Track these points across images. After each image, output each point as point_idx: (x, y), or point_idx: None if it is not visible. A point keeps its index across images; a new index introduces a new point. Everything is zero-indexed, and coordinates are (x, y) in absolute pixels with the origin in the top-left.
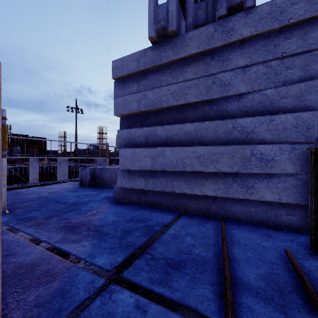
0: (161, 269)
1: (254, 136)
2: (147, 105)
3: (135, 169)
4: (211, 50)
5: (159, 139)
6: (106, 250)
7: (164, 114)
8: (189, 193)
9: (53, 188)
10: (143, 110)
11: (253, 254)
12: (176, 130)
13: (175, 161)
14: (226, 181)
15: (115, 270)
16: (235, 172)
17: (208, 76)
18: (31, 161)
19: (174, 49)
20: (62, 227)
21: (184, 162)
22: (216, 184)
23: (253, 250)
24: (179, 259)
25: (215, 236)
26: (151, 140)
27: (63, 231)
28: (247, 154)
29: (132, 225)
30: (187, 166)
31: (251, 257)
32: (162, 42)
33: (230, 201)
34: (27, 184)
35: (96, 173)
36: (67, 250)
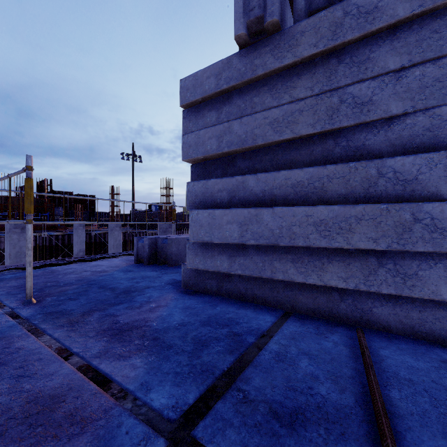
0: (262, 424)
1: (418, 187)
2: (232, 143)
3: (214, 241)
4: (338, 49)
5: (251, 195)
6: (169, 376)
7: (258, 155)
8: (300, 281)
9: (100, 265)
10: (225, 150)
11: (430, 403)
12: (279, 181)
13: (277, 229)
14: (365, 263)
15: (182, 420)
16: (383, 249)
17: (333, 91)
18: (76, 227)
19: (274, 53)
20: (106, 329)
21: (292, 232)
22: (347, 268)
23: (429, 395)
24: (292, 404)
25: (351, 359)
26: (239, 197)
27: (106, 337)
28: (405, 219)
29: (210, 331)
30: (298, 238)
31: (429, 410)
32: (255, 43)
33: (371, 298)
34: (67, 259)
35: (158, 245)
36: (109, 372)
